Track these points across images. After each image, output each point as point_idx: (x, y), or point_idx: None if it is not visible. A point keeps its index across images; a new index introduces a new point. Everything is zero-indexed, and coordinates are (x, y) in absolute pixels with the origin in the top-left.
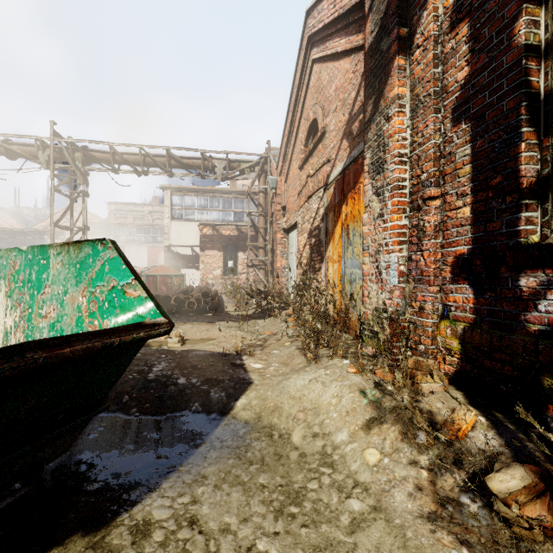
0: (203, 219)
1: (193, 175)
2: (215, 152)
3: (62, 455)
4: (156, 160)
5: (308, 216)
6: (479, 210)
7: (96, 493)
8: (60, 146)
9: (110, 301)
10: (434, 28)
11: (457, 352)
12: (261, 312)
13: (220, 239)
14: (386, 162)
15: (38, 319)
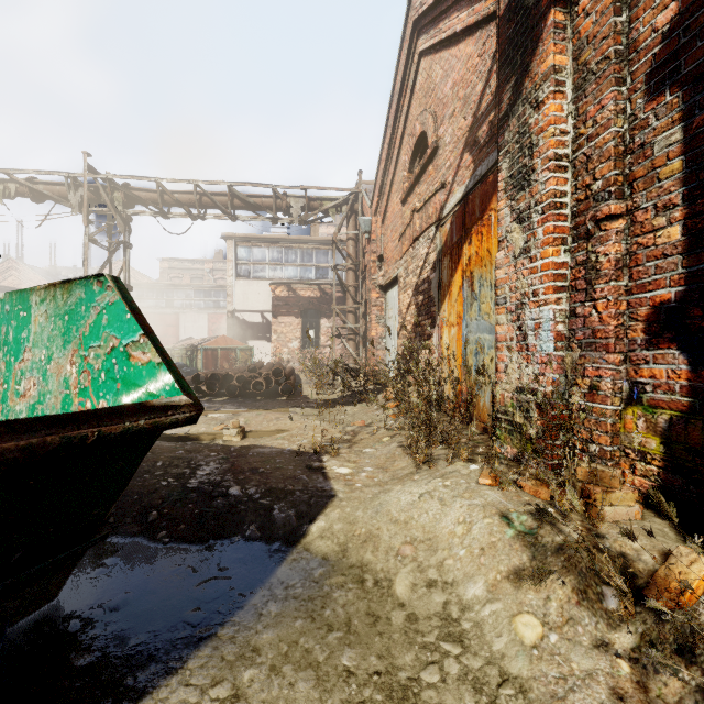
0: (276, 277)
1: (262, 219)
2: (291, 188)
3: (49, 603)
4: (216, 199)
5: (413, 266)
6: (698, 228)
7: (85, 673)
8: (96, 184)
9: (108, 370)
10: None
11: (657, 458)
12: (350, 396)
13: (298, 302)
14: (534, 171)
15: (15, 399)
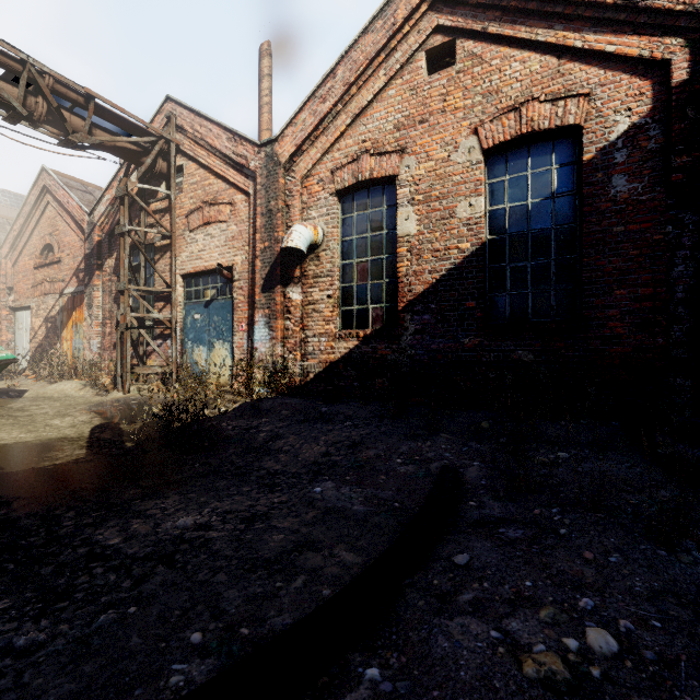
0: None
1: None
2: None
3: None
4: None
5: (44, 306)
6: None
7: None
8: None
9: None
10: (109, 270)
11: (114, 370)
12: None
13: None
14: (93, 306)
15: None
